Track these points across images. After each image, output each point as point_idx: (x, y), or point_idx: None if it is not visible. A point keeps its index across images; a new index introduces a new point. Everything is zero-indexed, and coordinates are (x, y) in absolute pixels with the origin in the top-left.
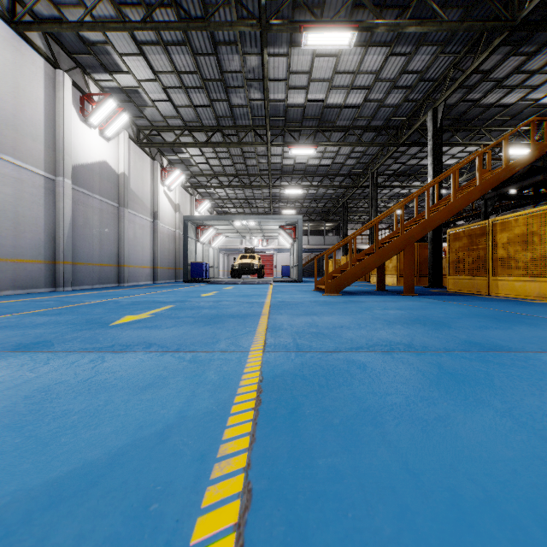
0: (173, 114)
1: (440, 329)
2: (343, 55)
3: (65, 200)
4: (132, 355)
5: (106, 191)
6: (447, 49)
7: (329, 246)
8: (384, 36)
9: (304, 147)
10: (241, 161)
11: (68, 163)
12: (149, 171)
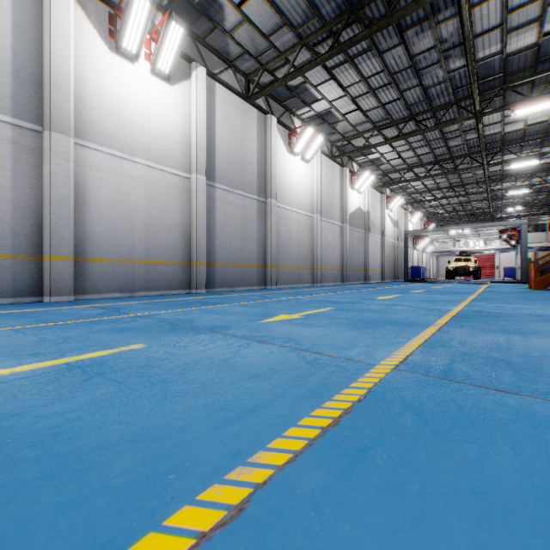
0: (400, 163)
1: None
2: None
3: (346, 236)
4: (435, 295)
5: (359, 224)
6: None
7: None
8: None
9: (525, 160)
10: (455, 176)
11: (347, 215)
12: (379, 203)
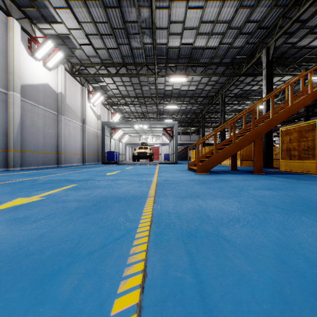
0: (93, 54)
1: None
2: (207, 8)
3: (15, 107)
4: None
5: (48, 103)
6: (279, 3)
7: (193, 142)
8: None
9: (179, 76)
10: (139, 87)
11: (18, 82)
12: (79, 93)
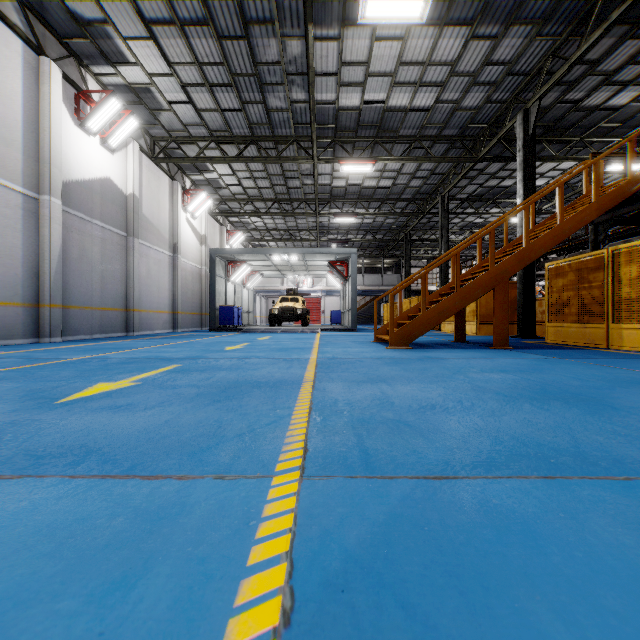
0: (195, 120)
1: (602, 412)
2: (410, 39)
3: (52, 225)
4: (27, 488)
5: (110, 215)
6: (545, 30)
7: (388, 287)
8: (464, 12)
9: (359, 162)
10: (281, 182)
11: (57, 178)
12: (167, 193)
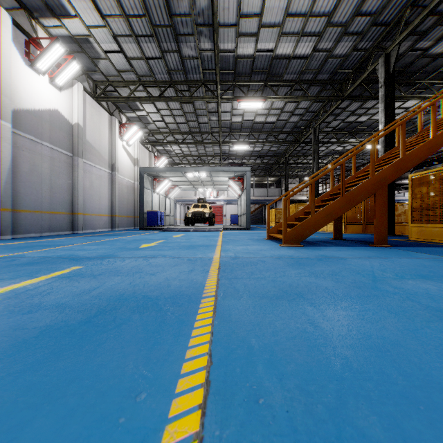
0: (126, 67)
1: None
2: None
3: (3, 144)
4: None
5: (58, 139)
6: None
7: (272, 197)
8: None
9: (253, 100)
10: (194, 118)
11: (8, 105)
12: (106, 125)
